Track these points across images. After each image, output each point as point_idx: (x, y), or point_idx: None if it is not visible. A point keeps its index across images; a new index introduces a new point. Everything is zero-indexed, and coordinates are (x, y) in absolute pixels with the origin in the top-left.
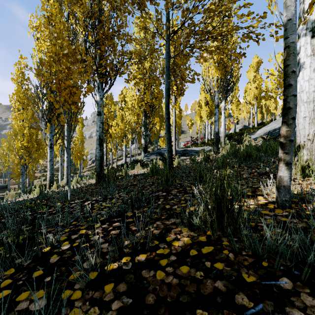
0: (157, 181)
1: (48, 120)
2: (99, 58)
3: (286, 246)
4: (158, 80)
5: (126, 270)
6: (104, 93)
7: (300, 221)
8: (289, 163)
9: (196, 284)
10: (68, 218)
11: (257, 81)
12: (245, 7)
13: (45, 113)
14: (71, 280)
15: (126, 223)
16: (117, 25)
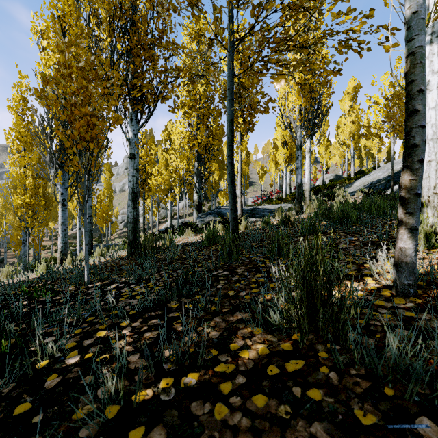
0: (216, 253)
1: (59, 166)
2: (132, 77)
3: (419, 360)
4: (216, 110)
5: (165, 402)
6: (139, 127)
7: (434, 318)
8: (414, 229)
9: (280, 428)
10: (81, 311)
11: (354, 113)
12: (343, 0)
13: (55, 156)
14: (73, 425)
15: (168, 320)
16: (159, 29)
